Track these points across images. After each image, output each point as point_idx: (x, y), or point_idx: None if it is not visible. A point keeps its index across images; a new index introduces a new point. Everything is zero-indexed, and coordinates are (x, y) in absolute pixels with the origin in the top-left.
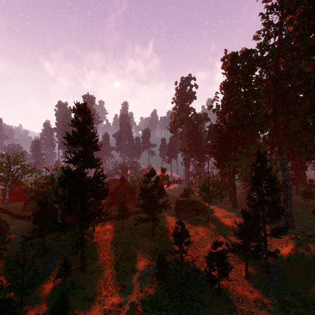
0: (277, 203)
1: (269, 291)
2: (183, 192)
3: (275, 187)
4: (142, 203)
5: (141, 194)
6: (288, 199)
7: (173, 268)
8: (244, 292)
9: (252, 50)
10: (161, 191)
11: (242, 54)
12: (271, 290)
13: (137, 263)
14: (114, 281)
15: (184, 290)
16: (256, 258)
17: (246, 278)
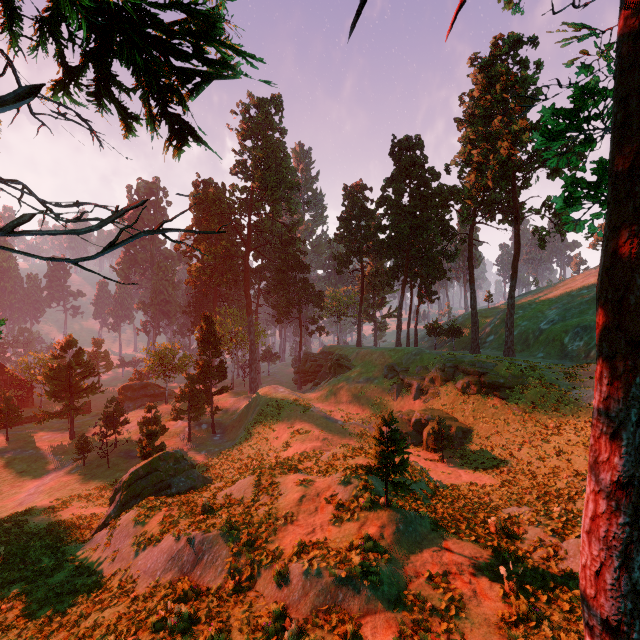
0: (222, 363)
1: (206, 443)
2: (133, 374)
3: (219, 349)
4: (52, 389)
5: (48, 376)
6: (253, 364)
7: (102, 455)
8: (181, 450)
9: (217, 196)
10: (88, 369)
11: (207, 196)
12: (208, 442)
13: (43, 469)
14: (3, 491)
15: (112, 464)
16: (196, 417)
17: (189, 441)
